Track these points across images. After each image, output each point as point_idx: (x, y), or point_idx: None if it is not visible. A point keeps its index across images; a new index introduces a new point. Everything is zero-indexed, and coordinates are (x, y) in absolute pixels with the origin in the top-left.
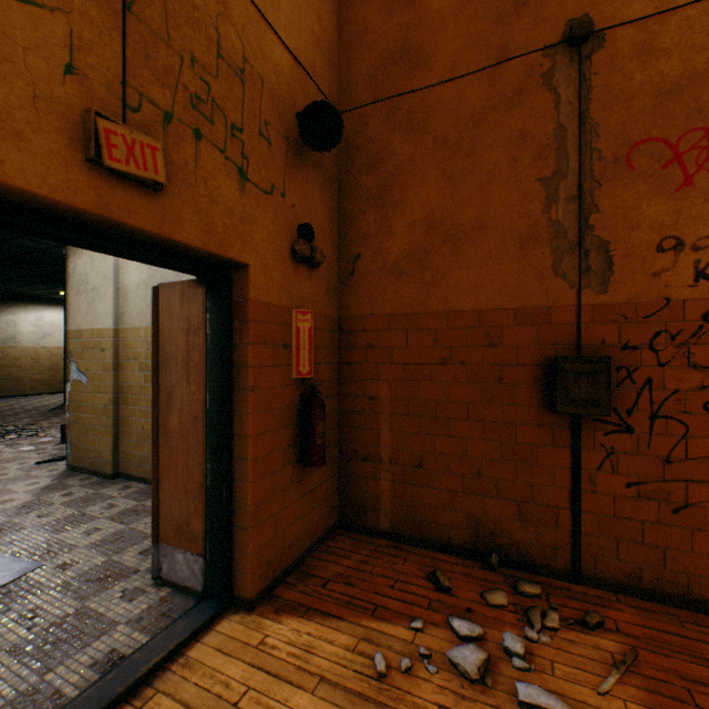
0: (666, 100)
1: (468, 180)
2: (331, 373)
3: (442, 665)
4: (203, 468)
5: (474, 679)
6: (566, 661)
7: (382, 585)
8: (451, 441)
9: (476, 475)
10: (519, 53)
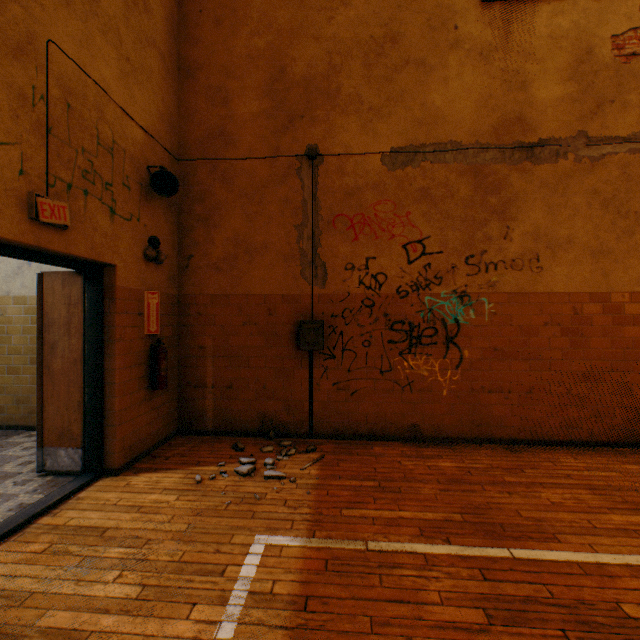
0: (348, 197)
1: (259, 219)
2: (173, 332)
3: (232, 474)
4: (82, 391)
5: (246, 475)
6: (292, 463)
7: (205, 454)
8: (249, 370)
9: (263, 389)
10: (285, 154)
